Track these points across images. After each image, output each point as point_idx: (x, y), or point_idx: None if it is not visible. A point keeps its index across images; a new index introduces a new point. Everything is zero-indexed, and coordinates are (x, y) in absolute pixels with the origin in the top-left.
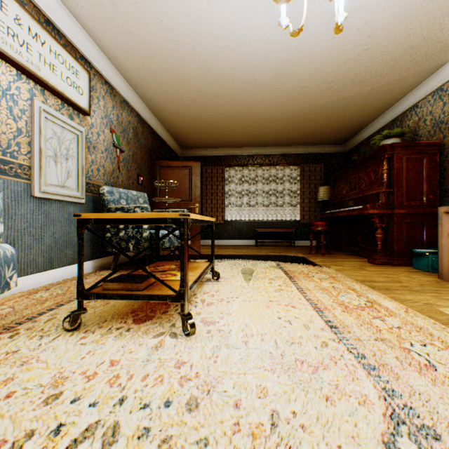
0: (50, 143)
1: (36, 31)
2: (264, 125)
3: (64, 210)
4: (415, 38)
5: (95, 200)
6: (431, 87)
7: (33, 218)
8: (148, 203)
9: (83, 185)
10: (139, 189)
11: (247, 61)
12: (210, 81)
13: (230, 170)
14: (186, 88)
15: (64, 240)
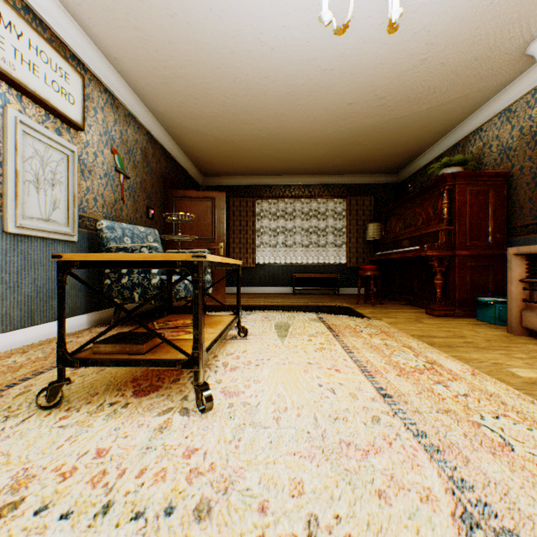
0: (30, 164)
1: (9, 18)
2: (303, 148)
3: (49, 251)
4: (480, 48)
5: (91, 237)
6: (497, 107)
7: (6, 260)
8: (160, 242)
9: (74, 219)
10: (150, 225)
11: (282, 69)
12: (237, 92)
13: (262, 202)
14: (208, 100)
15: (49, 288)
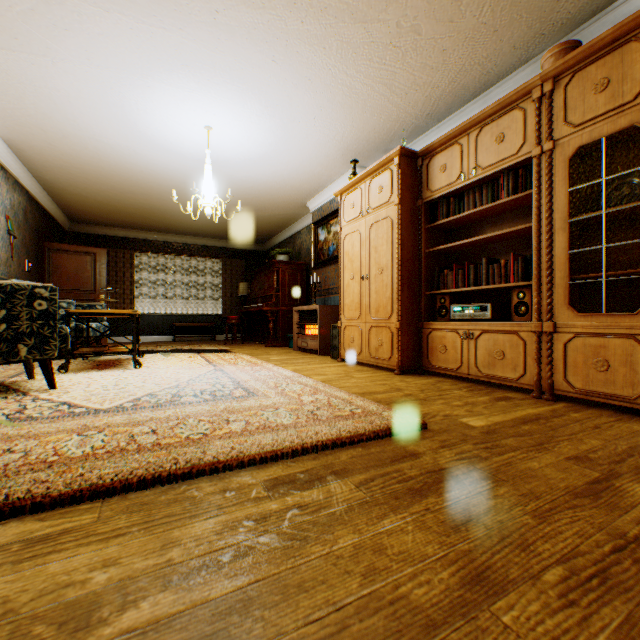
0: None
1: None
2: (183, 219)
3: None
4: (285, 199)
5: None
6: (305, 223)
7: None
8: None
9: None
10: (29, 277)
11: (166, 182)
12: (128, 184)
13: (142, 255)
14: (100, 182)
15: None
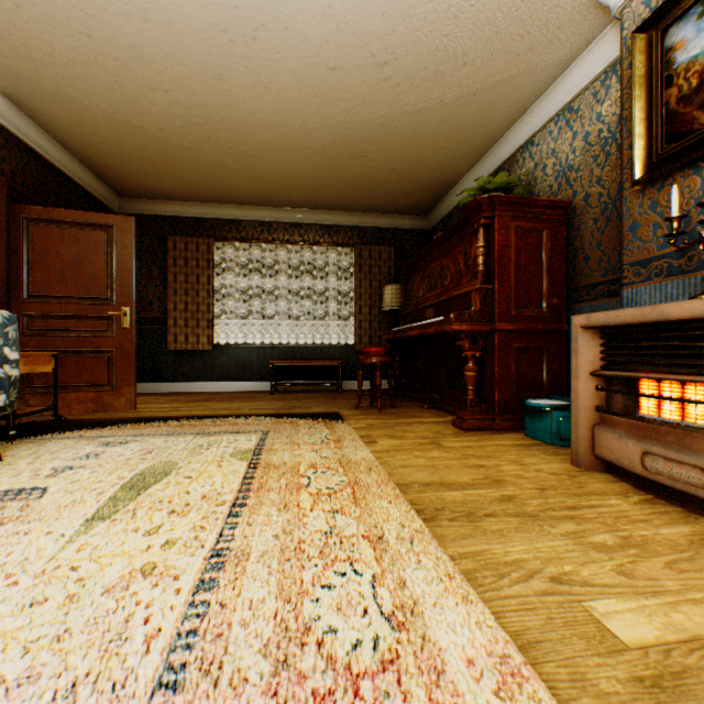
0: None
1: None
2: (276, 156)
3: None
4: None
5: None
6: (554, 105)
7: None
8: None
9: None
10: None
11: None
12: (106, 3)
13: (226, 247)
14: (49, 15)
15: None
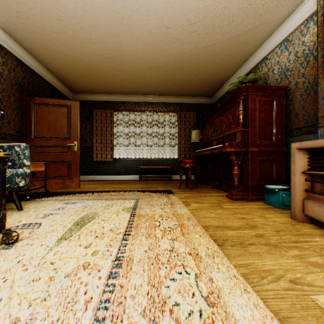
0: None
1: None
2: (141, 71)
3: None
4: None
5: None
6: (278, 39)
7: None
8: None
9: None
10: None
11: None
12: (67, 4)
13: (119, 114)
14: (43, 11)
15: None
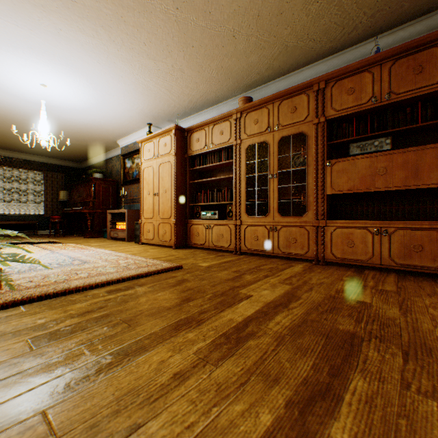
0: None
1: None
2: (8, 138)
3: None
4: (101, 136)
5: None
6: (116, 153)
7: None
8: None
9: None
10: None
11: None
12: None
13: None
14: None
15: None
